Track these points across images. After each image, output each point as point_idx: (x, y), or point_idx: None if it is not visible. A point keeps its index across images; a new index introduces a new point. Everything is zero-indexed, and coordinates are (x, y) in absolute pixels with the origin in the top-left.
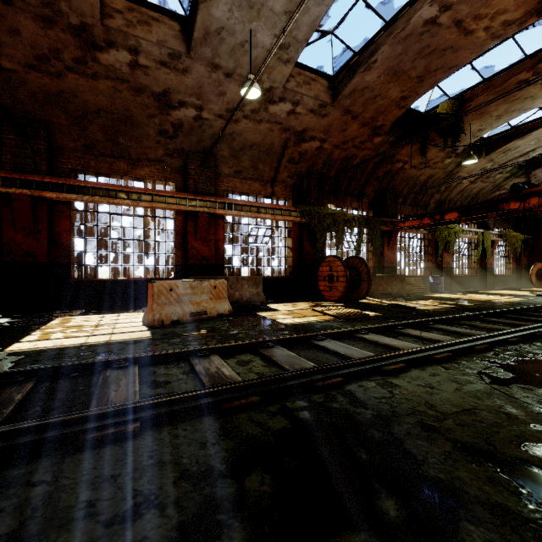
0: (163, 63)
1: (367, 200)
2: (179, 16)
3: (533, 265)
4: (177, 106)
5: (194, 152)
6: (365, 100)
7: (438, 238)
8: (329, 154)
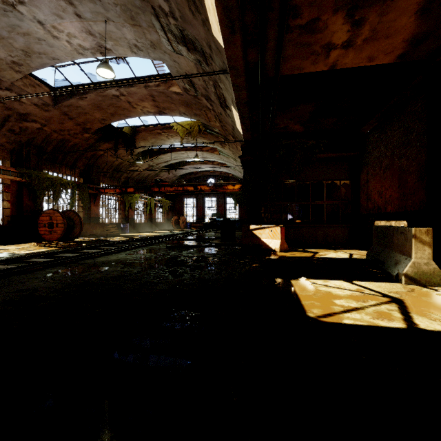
0: None
1: (78, 170)
2: None
3: (173, 217)
4: None
5: None
6: (79, 112)
7: (126, 200)
8: (48, 134)
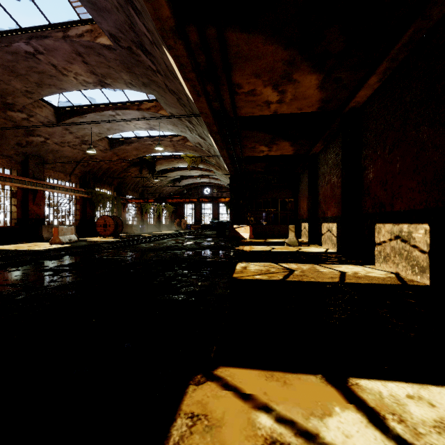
0: (42, 122)
1: (113, 186)
2: (54, 106)
3: (176, 220)
4: (35, 135)
5: (32, 155)
6: (123, 152)
7: (143, 207)
8: (101, 165)
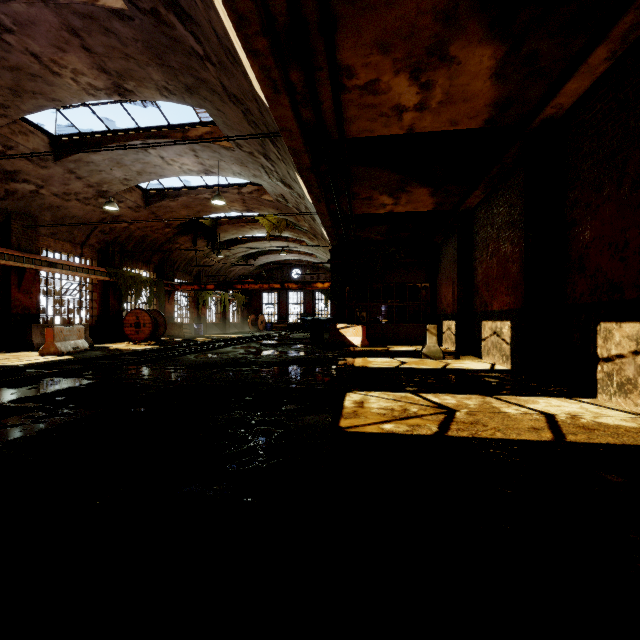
0: (29, 159)
1: (153, 265)
2: (49, 133)
3: (250, 316)
4: (20, 181)
5: (17, 213)
6: (166, 211)
7: (199, 297)
8: (132, 232)
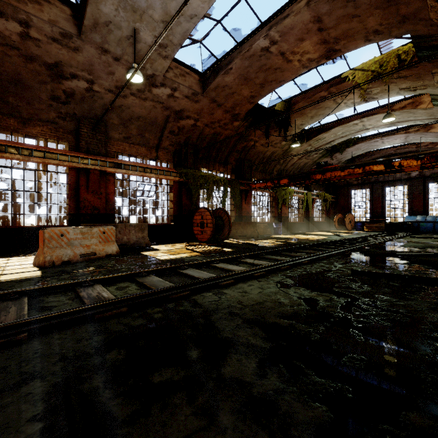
0: (55, 39)
1: (230, 166)
2: (70, 2)
3: (336, 215)
4: (69, 77)
5: (86, 118)
6: (226, 94)
7: (278, 196)
8: (201, 130)
